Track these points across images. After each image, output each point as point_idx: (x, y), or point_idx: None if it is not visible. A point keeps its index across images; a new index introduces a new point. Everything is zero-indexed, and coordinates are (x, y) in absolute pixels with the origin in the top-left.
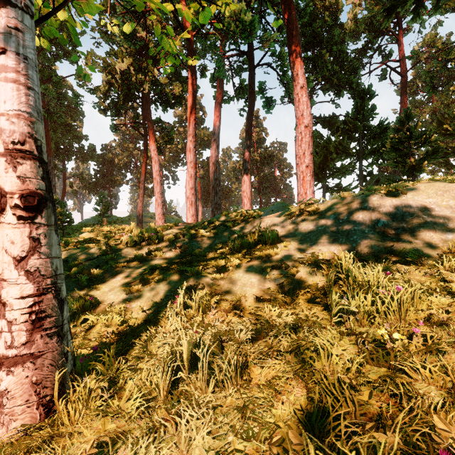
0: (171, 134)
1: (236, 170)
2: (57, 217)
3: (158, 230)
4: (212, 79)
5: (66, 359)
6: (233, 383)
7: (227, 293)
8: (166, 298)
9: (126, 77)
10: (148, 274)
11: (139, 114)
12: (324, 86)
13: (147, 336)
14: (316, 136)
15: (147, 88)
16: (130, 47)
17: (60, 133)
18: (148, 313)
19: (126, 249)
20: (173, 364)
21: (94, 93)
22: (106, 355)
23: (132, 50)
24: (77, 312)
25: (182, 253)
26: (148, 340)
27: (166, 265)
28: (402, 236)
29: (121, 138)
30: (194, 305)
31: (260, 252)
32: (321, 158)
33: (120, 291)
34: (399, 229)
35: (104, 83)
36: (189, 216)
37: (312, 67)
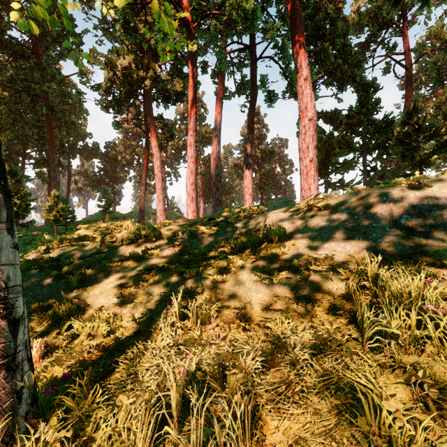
0: (173, 131)
1: (237, 166)
2: (59, 213)
3: (156, 227)
4: (213, 75)
5: (19, 398)
6: (240, 446)
7: (229, 298)
8: (160, 304)
9: (128, 74)
10: (143, 275)
11: (141, 111)
12: (327, 80)
13: (135, 354)
14: (318, 131)
15: (148, 84)
16: (132, 45)
17: (64, 131)
18: (140, 321)
19: (122, 247)
20: (158, 412)
21: (97, 90)
22: (77, 387)
23: (134, 46)
24: (62, 318)
25: (180, 251)
26: (136, 360)
27: (162, 265)
28: (430, 234)
29: (124, 136)
30: (191, 315)
31: (266, 252)
32: (323, 153)
33: (111, 294)
34: (426, 227)
35: (106, 80)
36: (190, 212)
37: (315, 61)
